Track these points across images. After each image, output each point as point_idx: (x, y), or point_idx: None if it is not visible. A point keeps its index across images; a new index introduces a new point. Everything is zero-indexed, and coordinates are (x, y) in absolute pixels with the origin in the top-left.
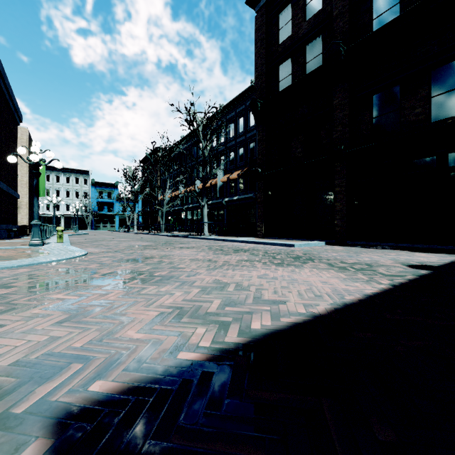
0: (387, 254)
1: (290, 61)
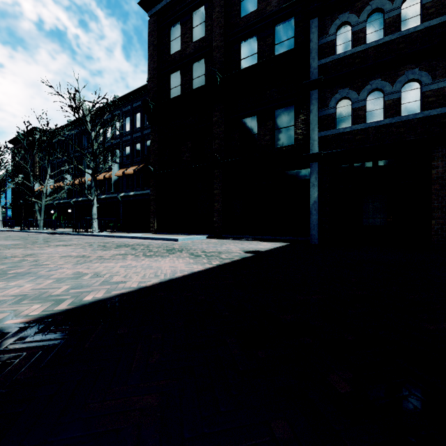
0: (243, 244)
1: (180, 73)
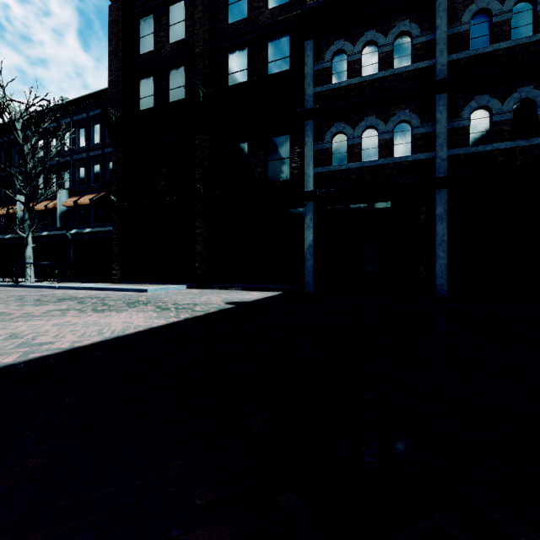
0: (229, 294)
1: (153, 80)
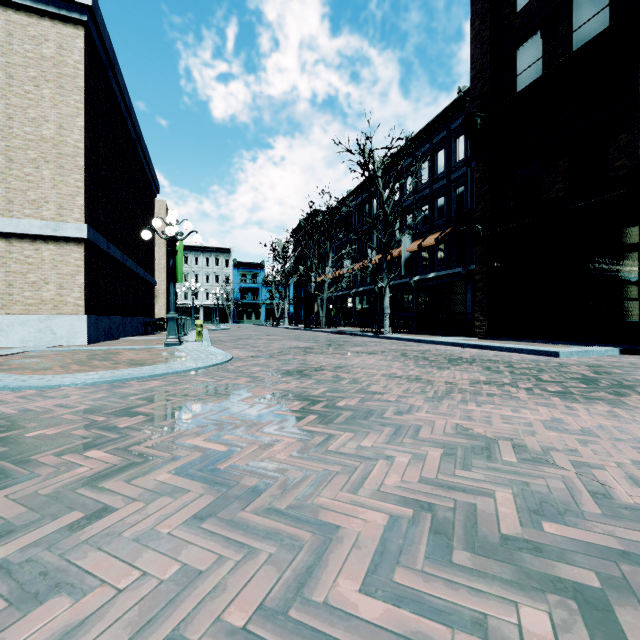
0: None
1: (538, 36)
